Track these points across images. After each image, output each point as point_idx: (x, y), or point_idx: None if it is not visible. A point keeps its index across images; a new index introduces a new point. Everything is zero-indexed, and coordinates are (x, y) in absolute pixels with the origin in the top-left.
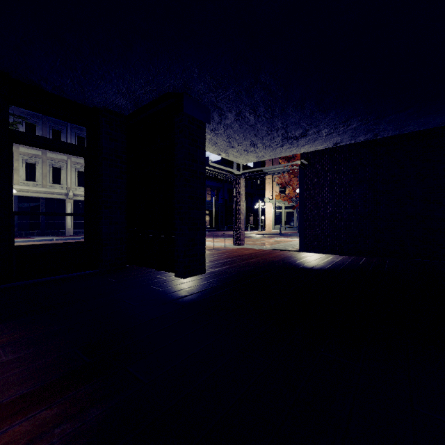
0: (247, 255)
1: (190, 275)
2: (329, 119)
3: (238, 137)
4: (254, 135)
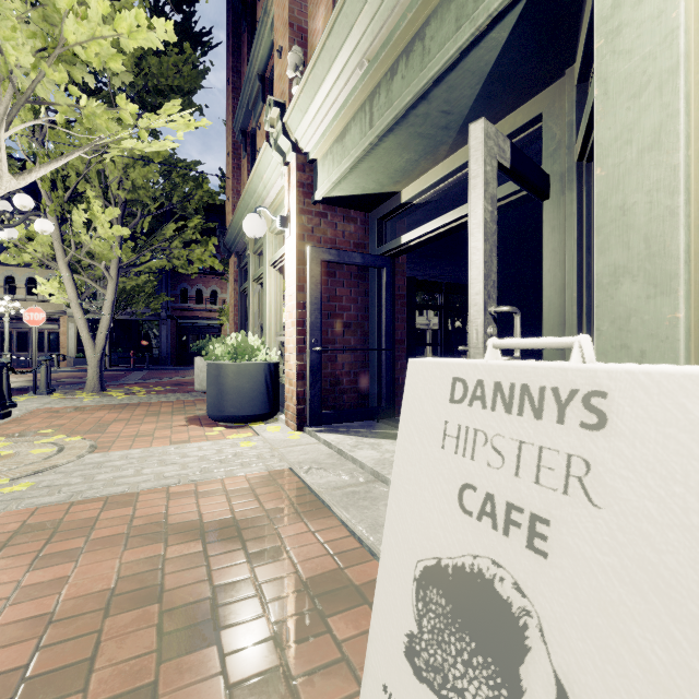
0: None
1: None
2: None
3: None
4: None
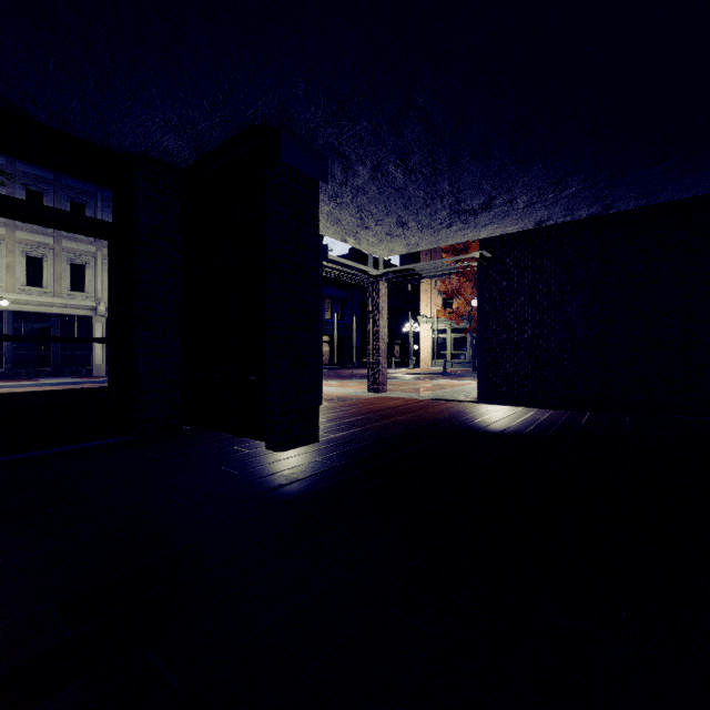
0: (392, 409)
1: (292, 446)
2: (532, 179)
3: (377, 210)
4: (402, 207)
